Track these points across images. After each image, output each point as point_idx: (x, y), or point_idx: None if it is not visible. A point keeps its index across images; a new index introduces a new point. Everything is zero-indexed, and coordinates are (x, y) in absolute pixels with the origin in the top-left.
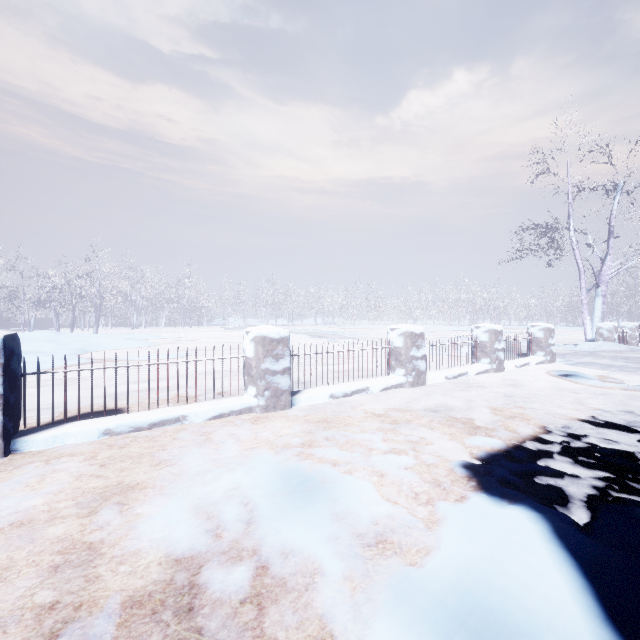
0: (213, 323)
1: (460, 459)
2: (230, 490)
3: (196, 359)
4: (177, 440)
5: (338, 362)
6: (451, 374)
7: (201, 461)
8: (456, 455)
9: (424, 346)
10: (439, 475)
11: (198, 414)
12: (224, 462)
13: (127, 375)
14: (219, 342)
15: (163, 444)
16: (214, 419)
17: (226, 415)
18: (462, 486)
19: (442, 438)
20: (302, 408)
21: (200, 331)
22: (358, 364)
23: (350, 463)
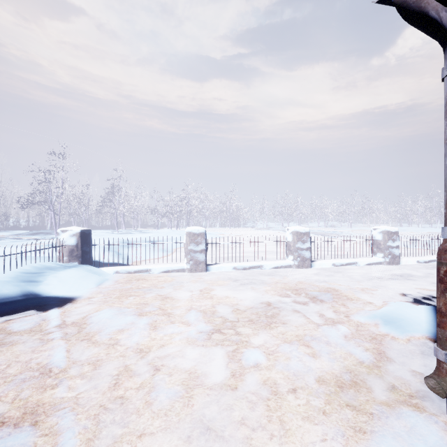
0: (246, 225)
1: (405, 292)
2: (292, 287)
3: (265, 241)
4: (262, 273)
5: (337, 247)
6: (422, 260)
7: (276, 279)
8: (403, 291)
9: (398, 240)
10: (389, 294)
11: (267, 265)
12: (286, 280)
13: (239, 246)
14: (256, 237)
15: (258, 274)
16: (274, 268)
17: (279, 267)
18: (400, 298)
19: (398, 285)
20: (316, 268)
21: (240, 230)
22: (350, 249)
23: (343, 286)
